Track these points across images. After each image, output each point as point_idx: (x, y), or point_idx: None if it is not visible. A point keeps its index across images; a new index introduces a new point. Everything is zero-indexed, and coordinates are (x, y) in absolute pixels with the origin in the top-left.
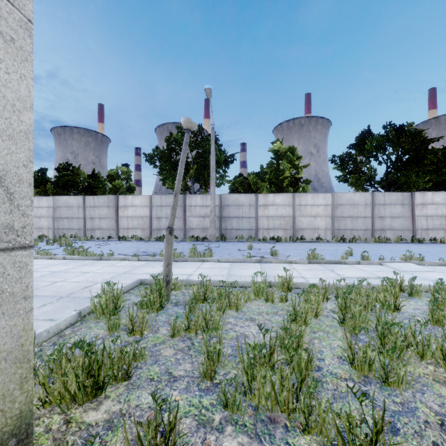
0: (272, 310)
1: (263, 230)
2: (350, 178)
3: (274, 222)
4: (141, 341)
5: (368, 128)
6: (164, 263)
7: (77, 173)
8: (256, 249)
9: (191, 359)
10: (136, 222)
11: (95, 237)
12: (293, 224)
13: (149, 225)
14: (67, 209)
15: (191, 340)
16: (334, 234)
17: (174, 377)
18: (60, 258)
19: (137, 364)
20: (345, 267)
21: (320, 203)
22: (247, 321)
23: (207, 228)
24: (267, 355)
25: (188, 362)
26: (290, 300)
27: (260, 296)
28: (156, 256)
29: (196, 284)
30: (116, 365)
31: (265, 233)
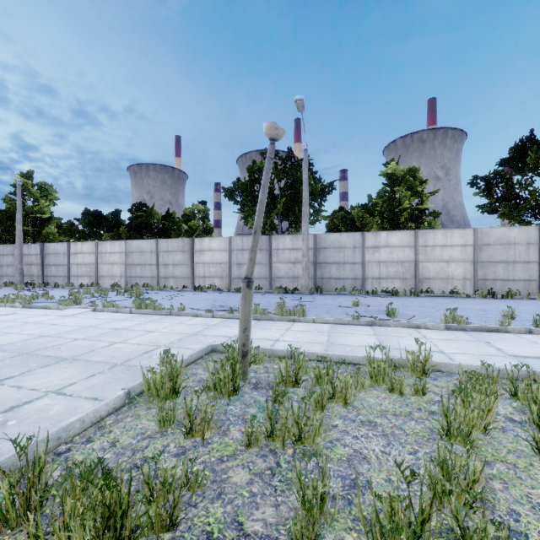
0: (403, 409)
1: (372, 279)
2: (502, 206)
3: (387, 269)
4: (202, 448)
5: (532, 134)
6: (240, 327)
7: (151, 214)
8: (364, 305)
9: (276, 497)
10: (213, 269)
11: (168, 287)
12: (414, 272)
13: (228, 273)
14: (140, 254)
15: (275, 456)
16: (478, 286)
17: (246, 535)
18: (126, 312)
19: (191, 496)
20: (509, 337)
21: (456, 243)
22: (364, 427)
23: (298, 276)
24: (416, 523)
25: (270, 502)
26: (429, 392)
27: (379, 382)
28: (235, 311)
29: (284, 356)
30: (154, 505)
31: (375, 284)
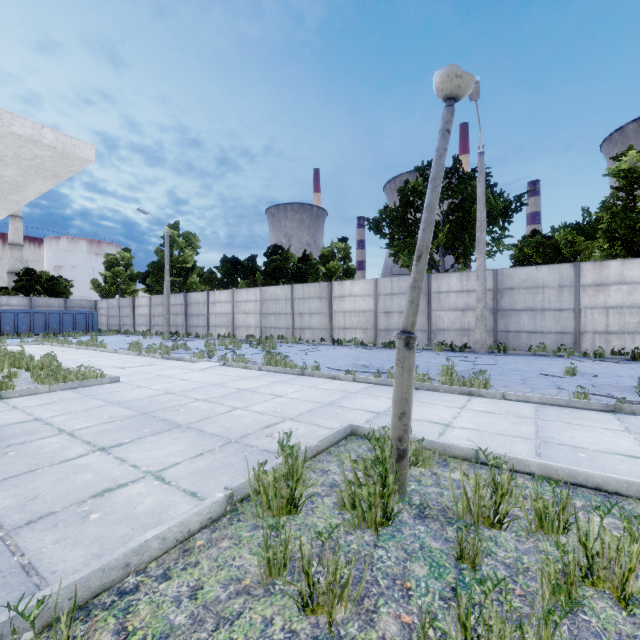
0: None
1: (592, 334)
2: None
3: (622, 319)
4: None
5: None
6: (394, 409)
7: (286, 257)
8: (586, 374)
9: None
10: (355, 319)
11: (304, 340)
12: None
13: (373, 323)
14: (275, 303)
15: None
16: None
17: None
18: (255, 369)
19: None
20: None
21: None
22: None
23: (469, 329)
24: None
25: None
26: None
27: None
28: (382, 374)
29: (465, 457)
30: None
31: (599, 341)
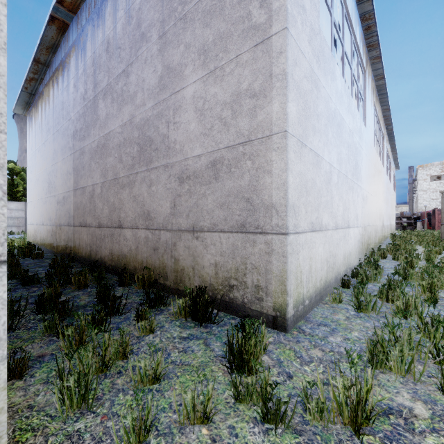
0: None
1: None
2: None
3: (8, 221)
4: None
5: None
6: None
7: None
8: None
9: None
10: None
11: None
12: (25, 223)
13: None
14: None
15: None
16: None
17: None
18: None
19: None
20: None
21: None
22: None
23: None
24: None
25: None
26: None
27: None
28: None
29: None
30: None
31: None
